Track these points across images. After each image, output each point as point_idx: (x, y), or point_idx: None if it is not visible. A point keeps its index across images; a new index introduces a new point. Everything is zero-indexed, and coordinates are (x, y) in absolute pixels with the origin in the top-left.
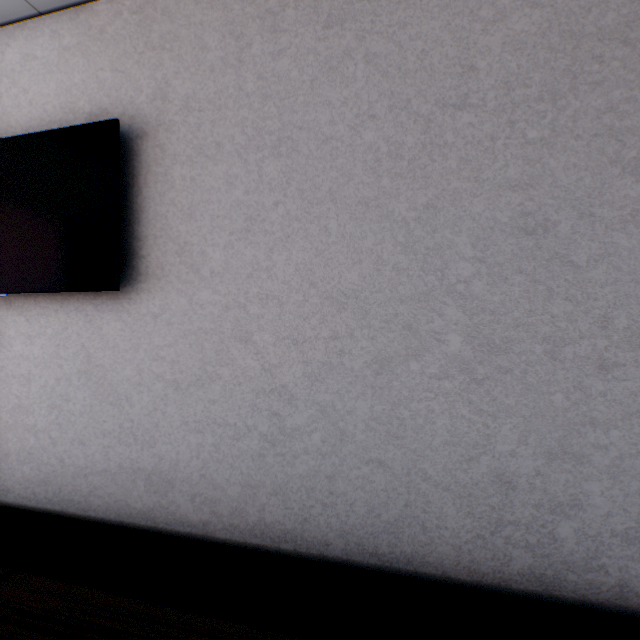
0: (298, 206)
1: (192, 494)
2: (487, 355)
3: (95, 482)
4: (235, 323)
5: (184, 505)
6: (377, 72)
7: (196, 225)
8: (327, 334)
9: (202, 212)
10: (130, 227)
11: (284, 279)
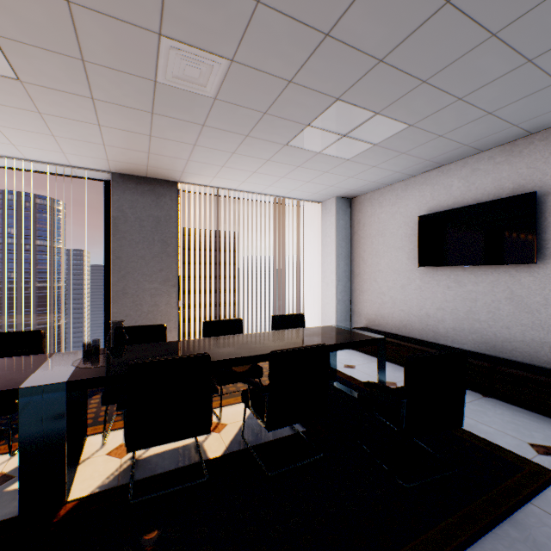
0: None
1: None
2: None
3: (515, 345)
4: None
5: None
6: None
7: None
8: None
9: None
10: (538, 235)
11: None
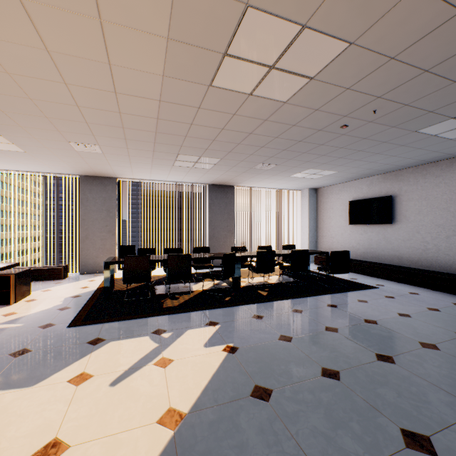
0: (429, 209)
1: (406, 260)
2: None
3: (385, 257)
4: (415, 230)
5: (404, 262)
6: (446, 185)
7: (407, 212)
8: (435, 232)
9: (408, 210)
10: (393, 213)
11: (426, 222)
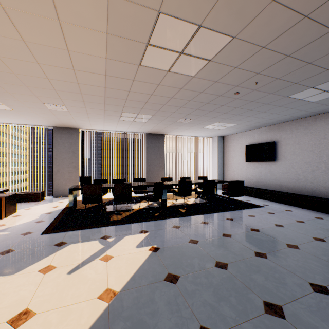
0: (300, 151)
1: (285, 187)
2: (328, 170)
3: (270, 185)
4: (291, 165)
5: (283, 188)
6: (312, 134)
7: (285, 153)
8: (304, 167)
9: (286, 152)
10: (276, 153)
11: (298, 160)
